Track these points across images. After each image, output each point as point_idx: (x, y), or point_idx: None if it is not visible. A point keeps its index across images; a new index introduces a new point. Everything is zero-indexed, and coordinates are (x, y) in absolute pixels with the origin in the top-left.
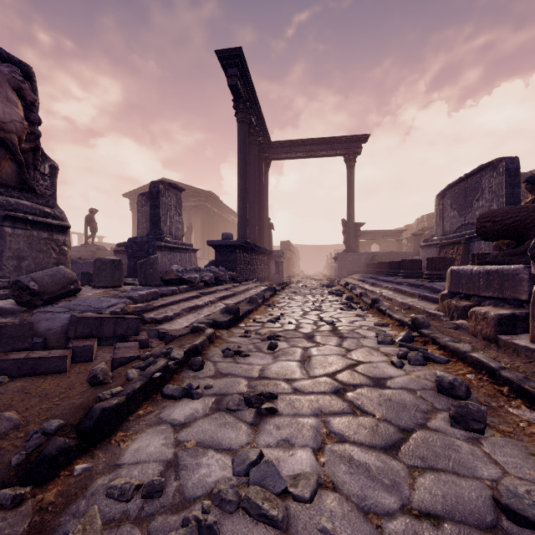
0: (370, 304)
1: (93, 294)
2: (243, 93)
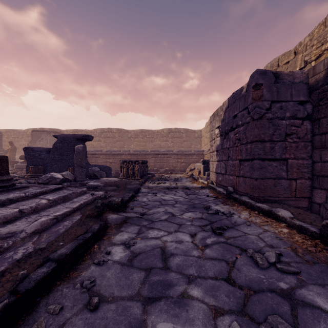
0: None
1: None
2: None
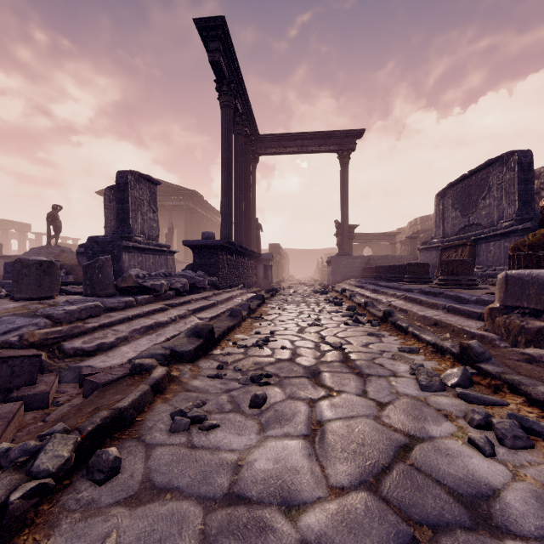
0: (382, 317)
1: (0, 310)
2: (227, 73)
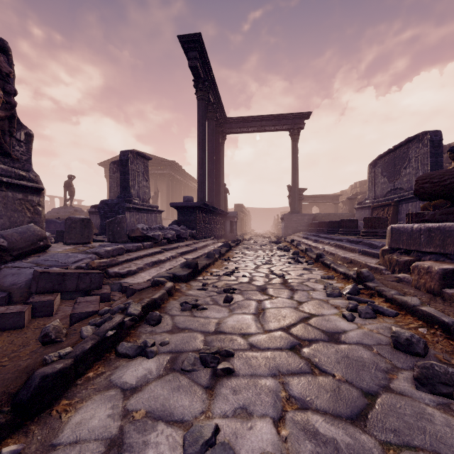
0: (315, 259)
1: (62, 250)
2: (202, 74)
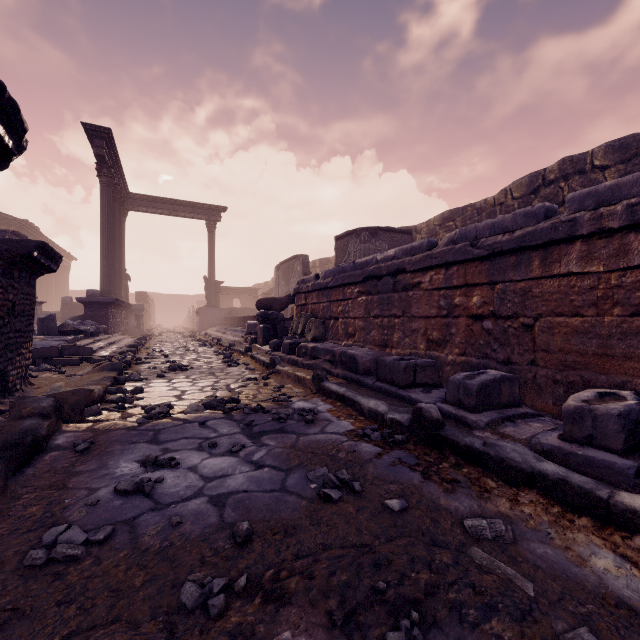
0: (217, 343)
1: None
2: (108, 159)
